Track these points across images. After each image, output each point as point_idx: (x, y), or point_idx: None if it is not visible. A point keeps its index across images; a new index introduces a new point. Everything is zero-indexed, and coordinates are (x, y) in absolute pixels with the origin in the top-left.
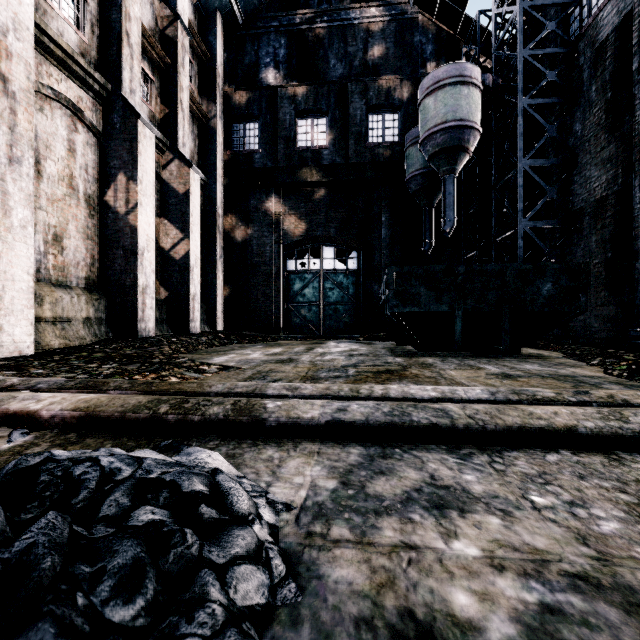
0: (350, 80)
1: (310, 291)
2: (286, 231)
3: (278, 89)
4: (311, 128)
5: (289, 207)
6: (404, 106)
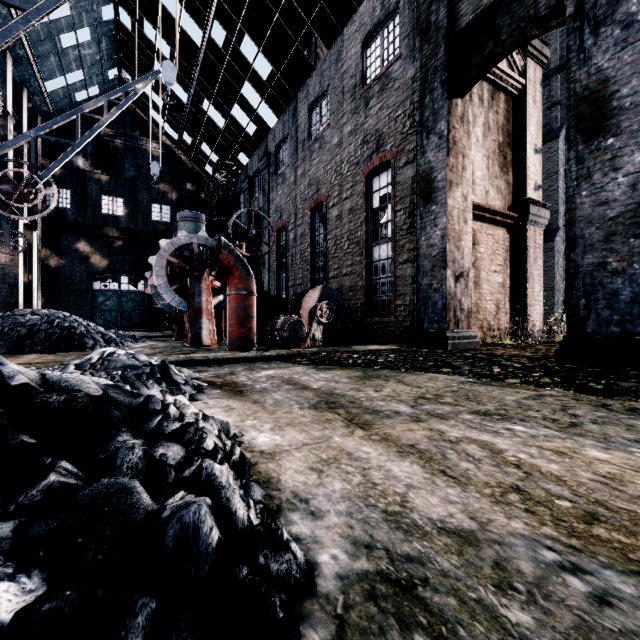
0: (140, 181)
1: (111, 303)
2: (93, 264)
3: (87, 173)
4: (112, 203)
5: (95, 249)
6: (174, 203)
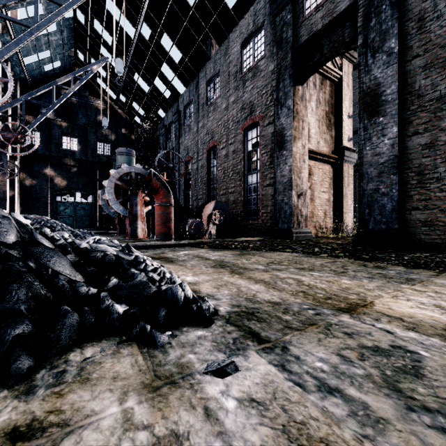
0: (89, 126)
1: (69, 211)
2: (56, 184)
3: (52, 120)
4: (70, 141)
5: (58, 173)
6: (113, 142)
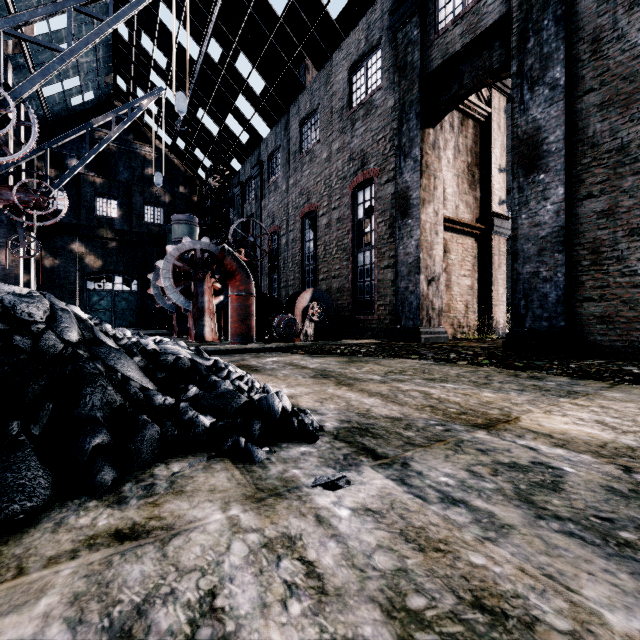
0: (134, 183)
1: (105, 302)
2: (87, 264)
3: (82, 175)
4: (106, 205)
5: (90, 250)
6: (167, 206)
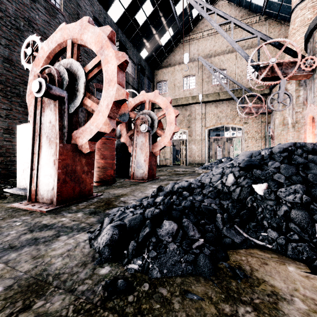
0: None
1: None
2: None
3: None
4: None
5: None
6: None
